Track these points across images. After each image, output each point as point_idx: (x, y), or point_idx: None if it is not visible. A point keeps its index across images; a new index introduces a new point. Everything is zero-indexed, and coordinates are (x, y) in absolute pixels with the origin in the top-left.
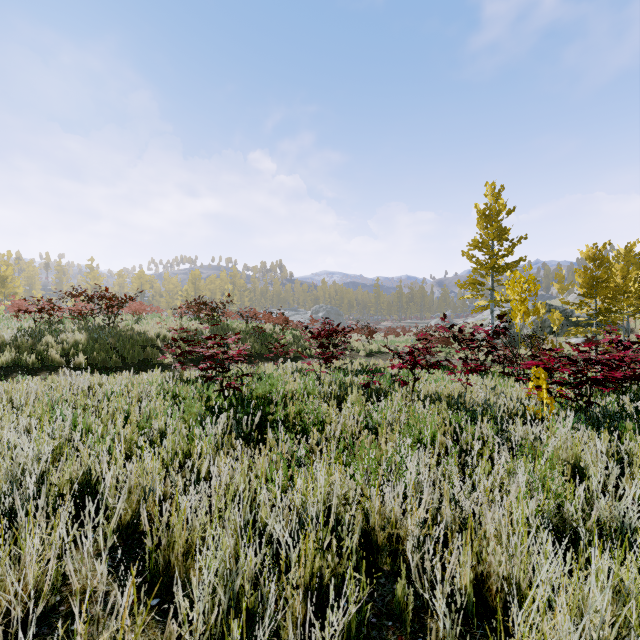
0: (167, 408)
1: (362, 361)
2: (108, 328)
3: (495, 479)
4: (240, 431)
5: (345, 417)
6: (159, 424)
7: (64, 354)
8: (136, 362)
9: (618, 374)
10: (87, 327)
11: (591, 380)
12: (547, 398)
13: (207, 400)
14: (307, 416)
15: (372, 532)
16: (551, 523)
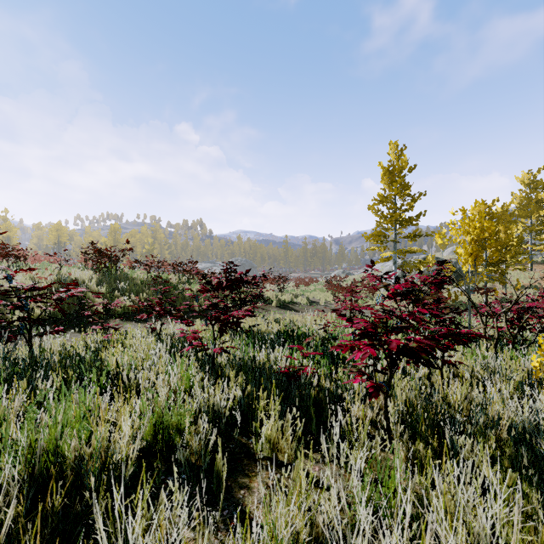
0: None
1: (277, 316)
2: None
3: None
4: None
5: None
6: None
7: None
8: None
9: None
10: None
11: None
12: None
13: None
14: None
15: None
16: None
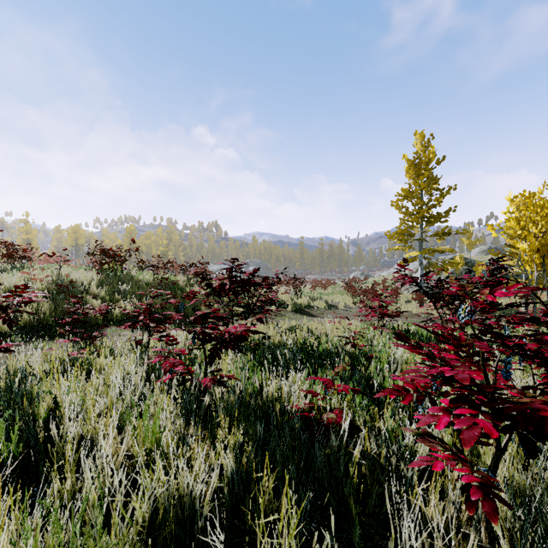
0: None
1: (292, 323)
2: None
3: None
4: None
5: None
6: None
7: None
8: None
9: None
10: None
11: None
12: None
13: None
14: None
15: None
16: None
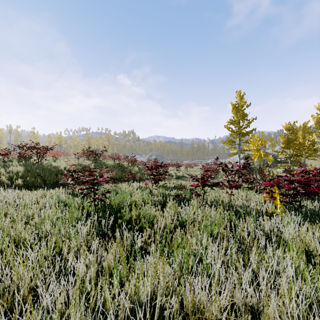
0: (54, 215)
1: (174, 181)
2: (37, 164)
3: (263, 263)
4: (100, 230)
5: (166, 218)
6: (47, 227)
7: (10, 179)
8: (52, 183)
9: (317, 190)
10: (25, 164)
11: (302, 193)
12: (279, 204)
13: (82, 208)
14: (143, 217)
15: (186, 318)
16: (308, 301)
